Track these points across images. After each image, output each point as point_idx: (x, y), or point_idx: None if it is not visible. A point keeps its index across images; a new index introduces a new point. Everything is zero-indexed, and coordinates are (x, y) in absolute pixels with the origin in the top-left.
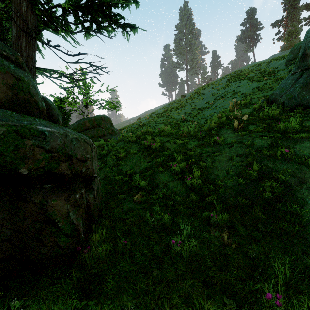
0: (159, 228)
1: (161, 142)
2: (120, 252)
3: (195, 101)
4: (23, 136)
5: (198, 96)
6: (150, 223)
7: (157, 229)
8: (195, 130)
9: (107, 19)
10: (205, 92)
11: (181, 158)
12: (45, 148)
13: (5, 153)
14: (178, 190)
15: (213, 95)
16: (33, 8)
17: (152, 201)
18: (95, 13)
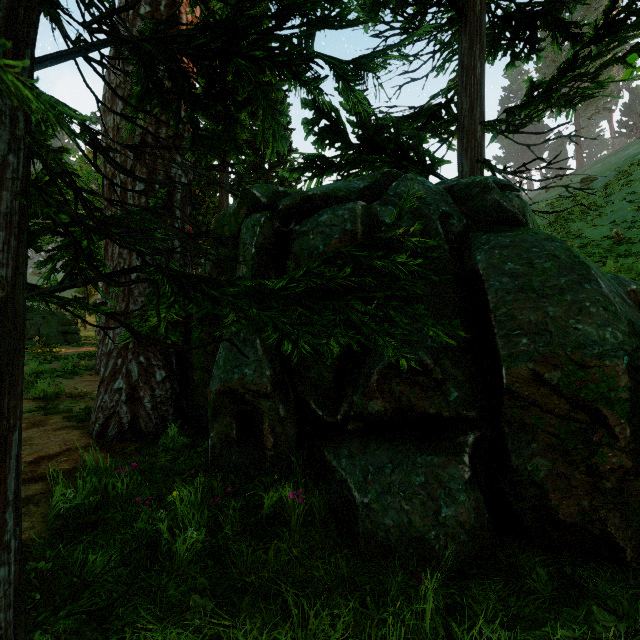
0: None
1: None
2: None
3: None
4: None
5: None
6: None
7: None
8: None
9: (559, 103)
10: None
11: None
12: None
13: None
14: None
15: None
16: (484, 129)
17: None
18: (545, 101)
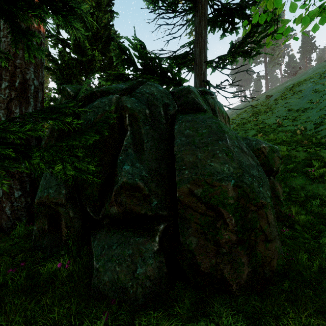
0: (323, 215)
1: (286, 150)
2: (310, 222)
3: (290, 101)
4: (273, 151)
5: (293, 95)
6: (315, 211)
7: (322, 216)
8: (318, 137)
9: (244, 55)
10: (302, 89)
11: (319, 164)
12: (280, 157)
13: (269, 160)
14: (320, 191)
15: (318, 92)
16: (206, 65)
17: (295, 199)
18: (237, 53)
